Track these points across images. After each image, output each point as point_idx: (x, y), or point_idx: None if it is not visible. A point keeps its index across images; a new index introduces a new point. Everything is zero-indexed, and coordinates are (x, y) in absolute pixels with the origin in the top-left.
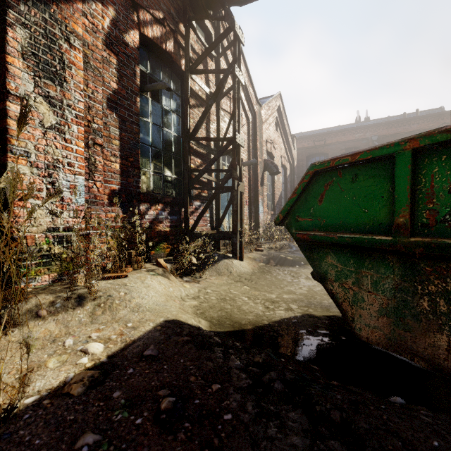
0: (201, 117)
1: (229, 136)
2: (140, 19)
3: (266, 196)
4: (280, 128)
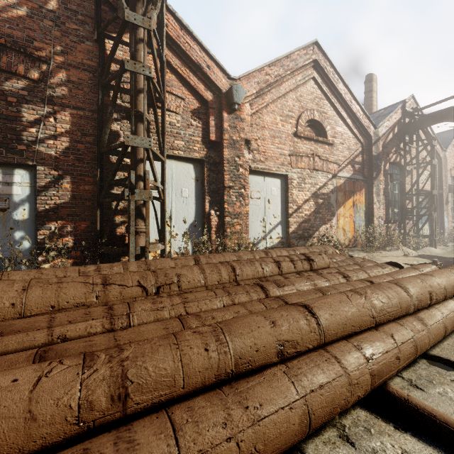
0: (412, 185)
1: (422, 181)
2: (389, 158)
3: (450, 210)
4: None
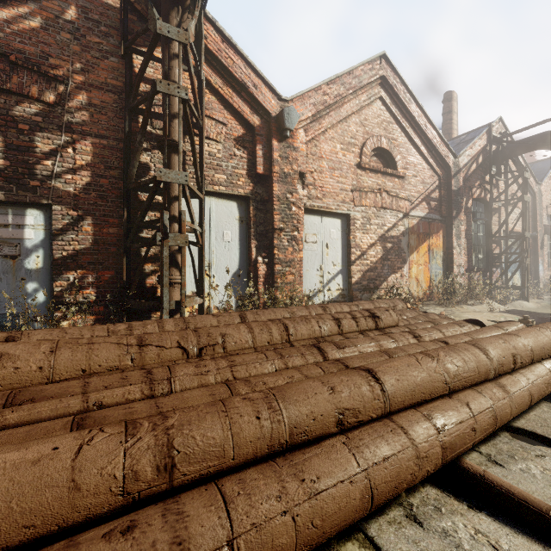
0: (500, 226)
1: (512, 221)
2: (472, 193)
3: (546, 255)
4: None
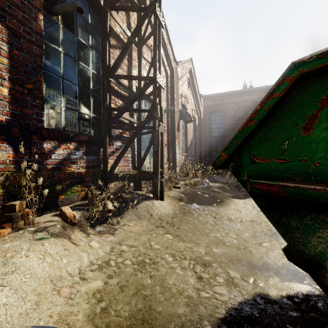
0: (120, 53)
1: None
2: None
3: (181, 141)
4: (191, 87)
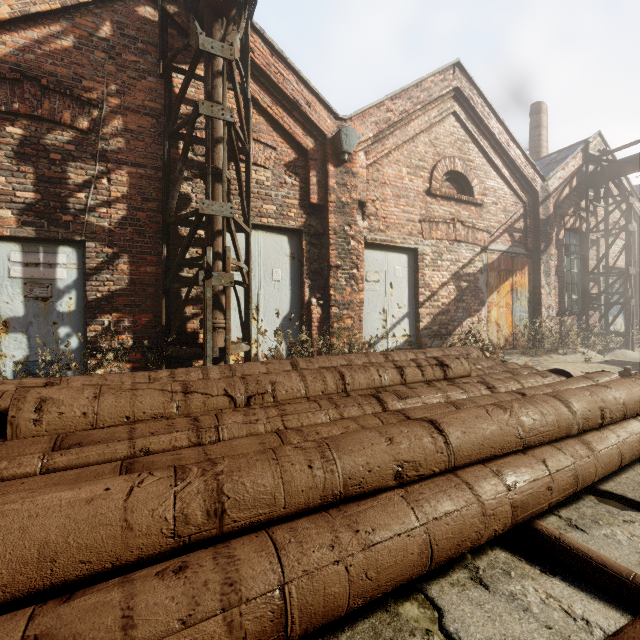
0: (599, 261)
1: (614, 255)
2: (564, 222)
3: None
4: None
